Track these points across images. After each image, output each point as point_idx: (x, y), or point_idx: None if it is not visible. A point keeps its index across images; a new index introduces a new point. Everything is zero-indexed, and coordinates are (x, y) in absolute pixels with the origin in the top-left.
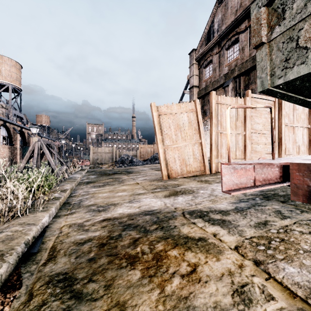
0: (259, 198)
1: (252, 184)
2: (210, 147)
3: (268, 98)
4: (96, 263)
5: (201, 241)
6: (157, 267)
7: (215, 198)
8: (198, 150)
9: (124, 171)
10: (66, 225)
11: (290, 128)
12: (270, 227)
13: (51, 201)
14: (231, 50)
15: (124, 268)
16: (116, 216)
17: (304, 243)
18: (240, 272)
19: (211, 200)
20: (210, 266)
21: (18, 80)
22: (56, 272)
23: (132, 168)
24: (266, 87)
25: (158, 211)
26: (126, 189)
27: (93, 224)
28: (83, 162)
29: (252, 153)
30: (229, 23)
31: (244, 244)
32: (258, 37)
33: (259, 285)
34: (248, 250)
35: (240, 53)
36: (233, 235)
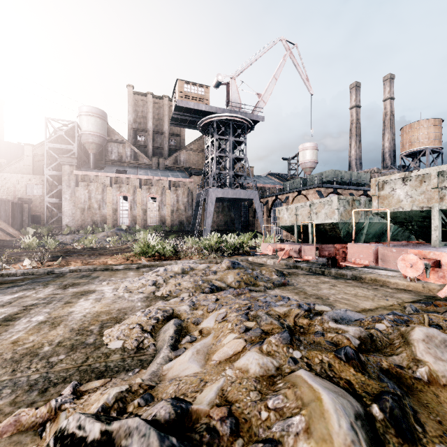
0: None
1: None
2: None
3: None
4: None
5: None
6: None
7: None
8: None
9: None
10: None
11: None
12: None
13: None
14: None
15: None
16: None
17: None
18: None
19: None
20: None
21: (436, 139)
22: None
23: None
24: None
25: None
26: None
27: None
28: None
29: None
30: None
31: None
32: None
33: None
34: None
35: None
36: None
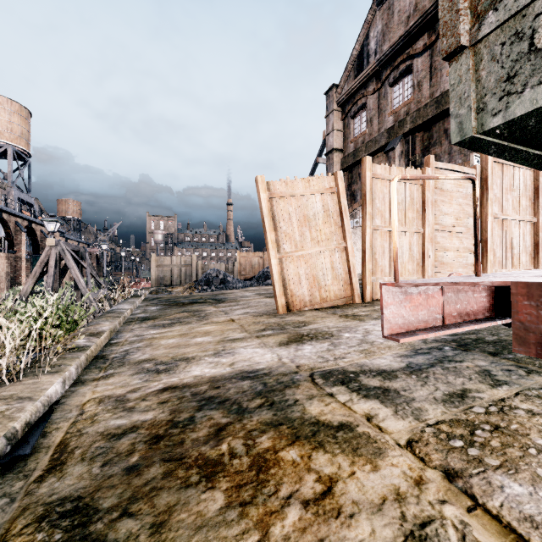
0: (450, 348)
1: (439, 322)
2: (362, 256)
3: (465, 169)
4: (140, 476)
5: (344, 430)
6: (257, 483)
7: (371, 347)
8: (342, 261)
9: (211, 298)
10: (93, 400)
11: (503, 222)
12: (473, 403)
13: (70, 354)
14: (398, 87)
15: (193, 488)
16: (189, 382)
17: (538, 434)
18: (418, 494)
19: (363, 352)
20: (360, 481)
21: (24, 138)
22: (59, 495)
23: (226, 293)
24: (467, 133)
25: (266, 372)
26: (211, 331)
27: (143, 398)
28: (140, 283)
29: (436, 267)
30: (395, 38)
31: (425, 437)
32: (453, 36)
33: (455, 523)
34: (432, 447)
35: (415, 91)
36: (403, 418)
